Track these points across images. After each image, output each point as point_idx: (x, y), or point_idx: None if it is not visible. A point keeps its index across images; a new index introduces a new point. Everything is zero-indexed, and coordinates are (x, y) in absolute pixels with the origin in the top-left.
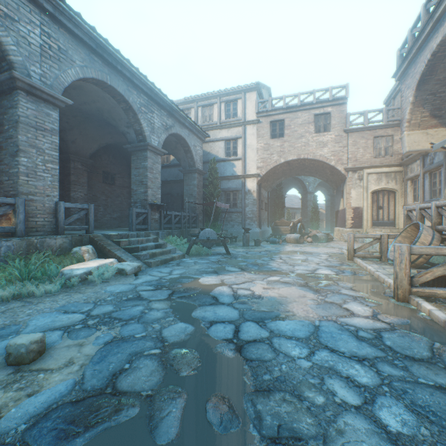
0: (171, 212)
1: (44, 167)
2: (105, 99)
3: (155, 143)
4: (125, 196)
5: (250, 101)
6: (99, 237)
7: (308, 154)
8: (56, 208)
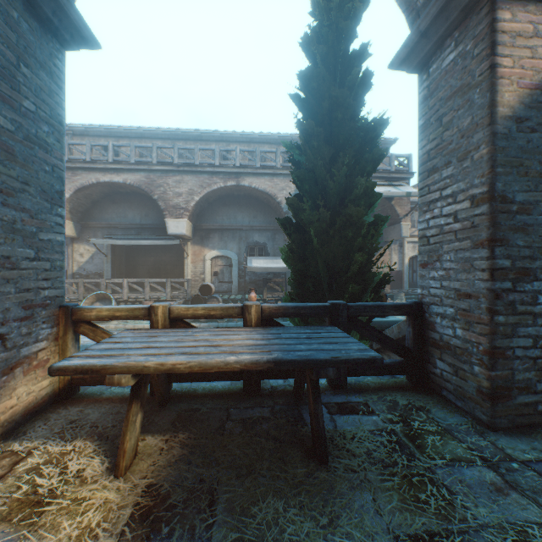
0: None
1: None
2: None
3: None
4: None
5: None
6: None
7: None
8: None
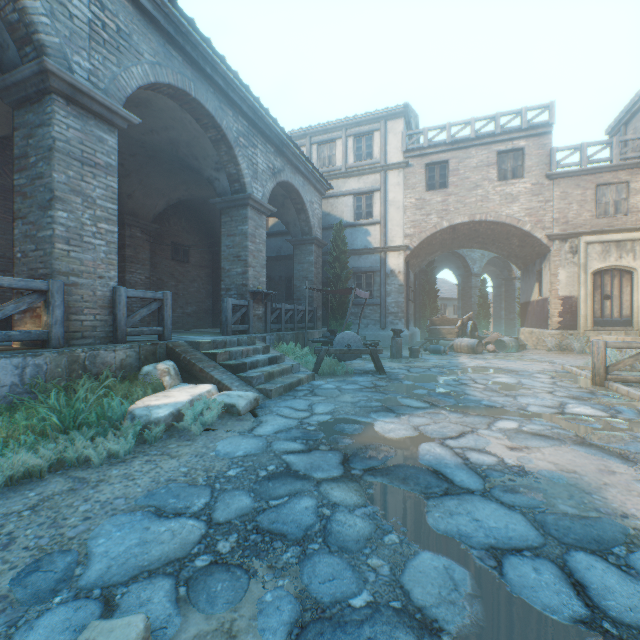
0: (281, 304)
1: (95, 229)
2: (184, 123)
3: (258, 195)
4: (204, 280)
5: (394, 133)
6: (182, 347)
7: (487, 214)
8: (114, 297)
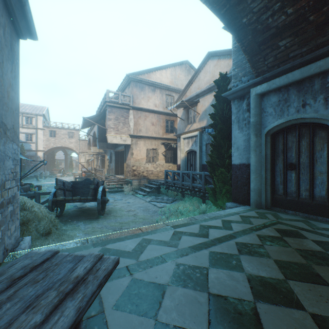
0: None
1: None
2: None
3: None
4: None
5: (40, 120)
6: None
7: (66, 145)
8: None
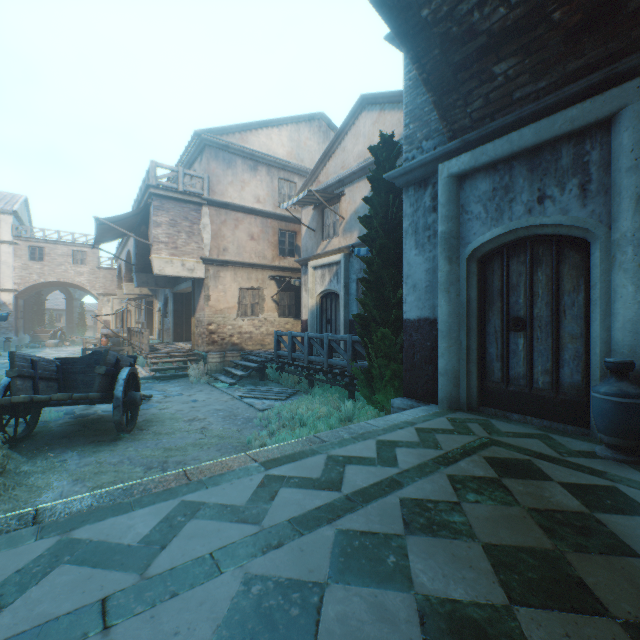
0: None
1: None
2: None
3: None
4: None
5: (7, 222)
6: None
7: (68, 279)
8: None
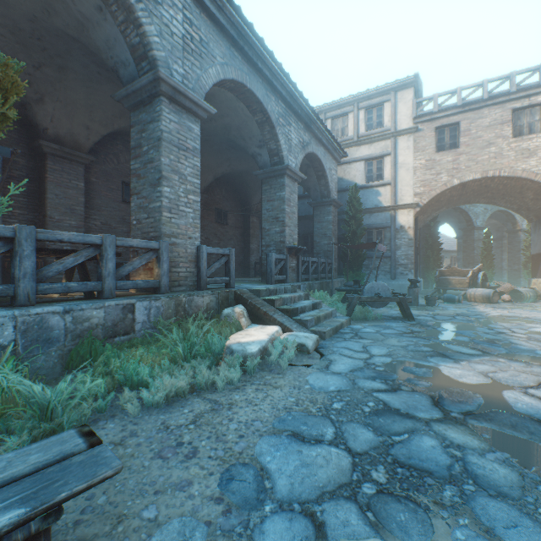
0: (308, 257)
1: (186, 200)
2: (237, 111)
3: (292, 165)
4: (238, 238)
5: (403, 102)
6: (246, 294)
7: (500, 169)
8: (198, 254)
